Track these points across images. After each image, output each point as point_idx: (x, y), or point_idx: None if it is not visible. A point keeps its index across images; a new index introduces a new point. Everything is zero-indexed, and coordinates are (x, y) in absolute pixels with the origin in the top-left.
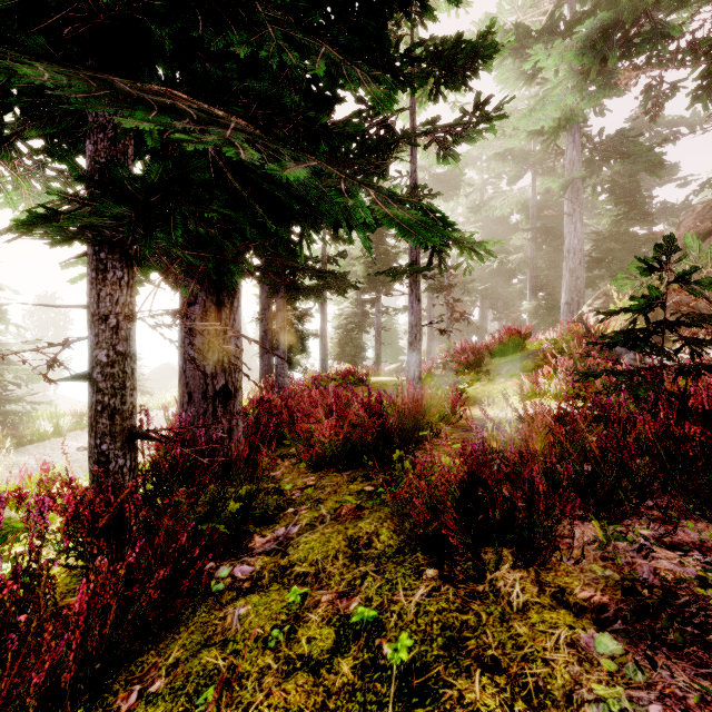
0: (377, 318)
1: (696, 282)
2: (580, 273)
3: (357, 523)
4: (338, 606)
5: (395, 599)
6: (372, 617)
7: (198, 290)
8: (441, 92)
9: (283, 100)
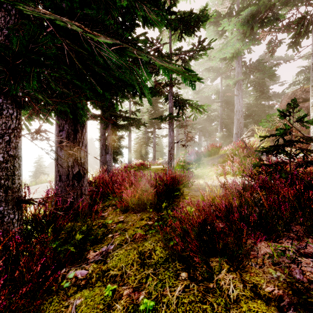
0: (154, 139)
1: (306, 121)
2: (241, 120)
3: (144, 243)
4: (133, 298)
5: (164, 293)
6: (151, 307)
7: (57, 121)
8: (183, 37)
9: (105, 23)
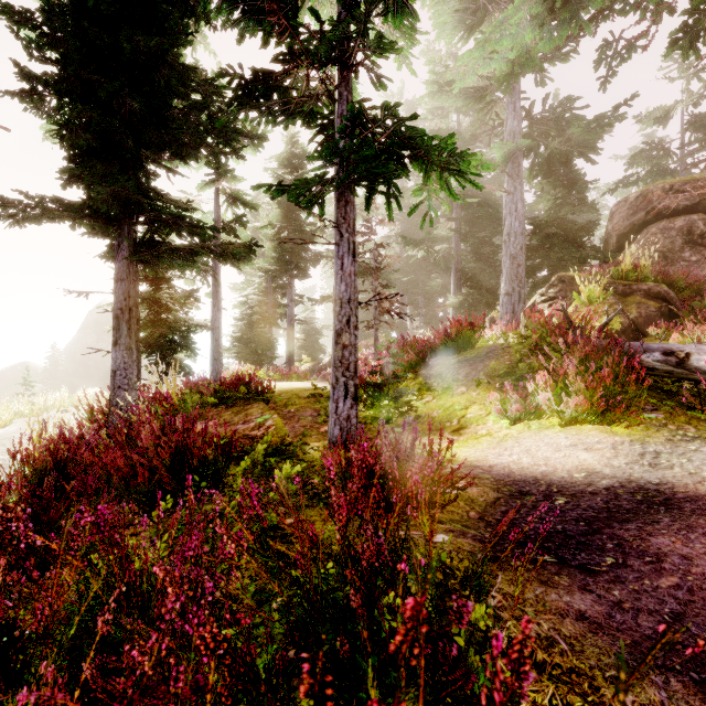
0: (290, 308)
1: None
2: (521, 260)
3: None
4: None
5: None
6: None
7: None
8: None
9: None
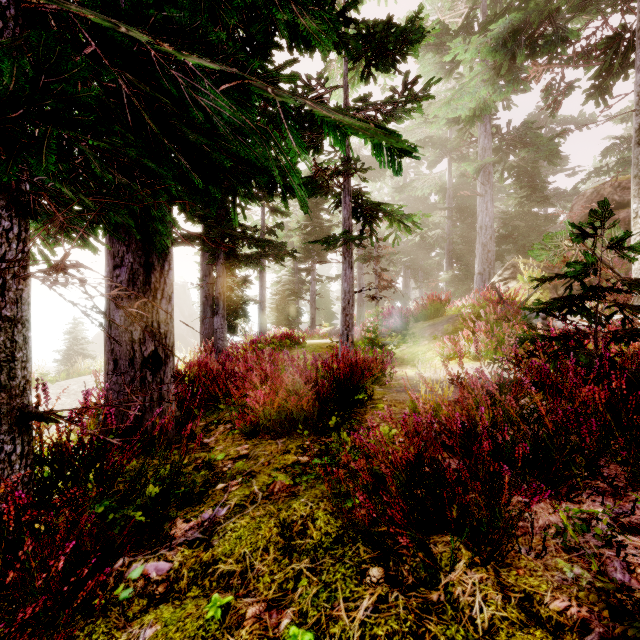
0: (312, 286)
1: (630, 247)
2: (490, 247)
3: (291, 503)
4: (266, 624)
5: (335, 615)
6: None
7: (106, 246)
8: (372, 74)
9: (209, 39)
